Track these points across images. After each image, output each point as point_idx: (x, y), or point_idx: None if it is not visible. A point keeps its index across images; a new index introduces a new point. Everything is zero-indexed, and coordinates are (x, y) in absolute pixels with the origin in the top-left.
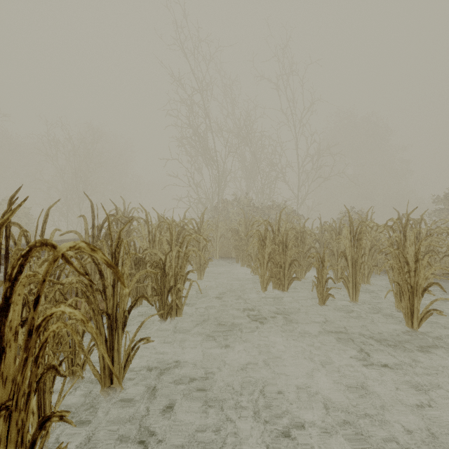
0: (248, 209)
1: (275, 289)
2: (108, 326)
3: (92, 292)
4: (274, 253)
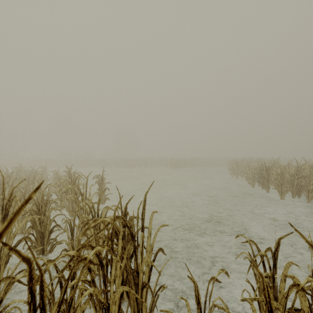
0: None
1: None
2: None
3: None
4: None
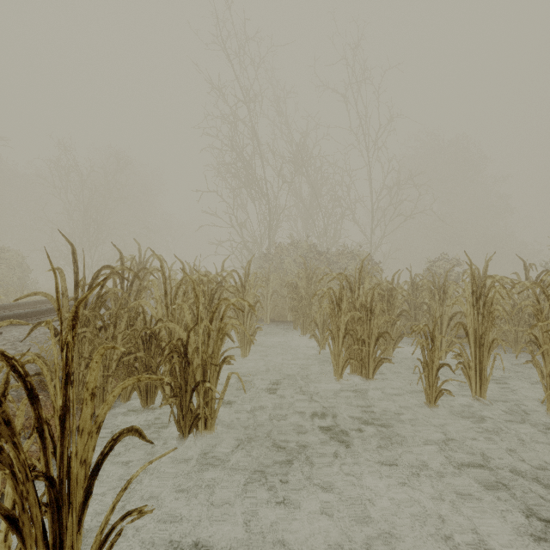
0: (307, 256)
1: (354, 374)
2: (50, 502)
3: (10, 435)
4: (353, 322)
